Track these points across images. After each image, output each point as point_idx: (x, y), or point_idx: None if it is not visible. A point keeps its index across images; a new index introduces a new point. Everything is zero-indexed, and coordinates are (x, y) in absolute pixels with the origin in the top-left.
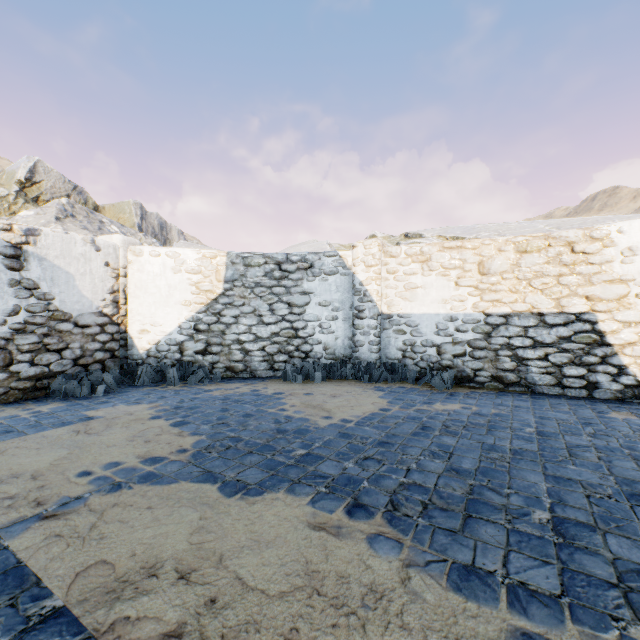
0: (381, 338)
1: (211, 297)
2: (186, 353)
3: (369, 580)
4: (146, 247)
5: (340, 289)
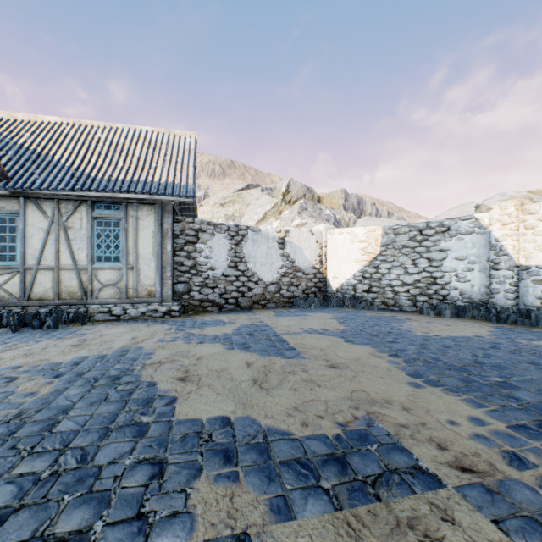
0: (518, 287)
1: (372, 256)
2: (357, 291)
3: (376, 364)
4: (336, 229)
5: (476, 245)
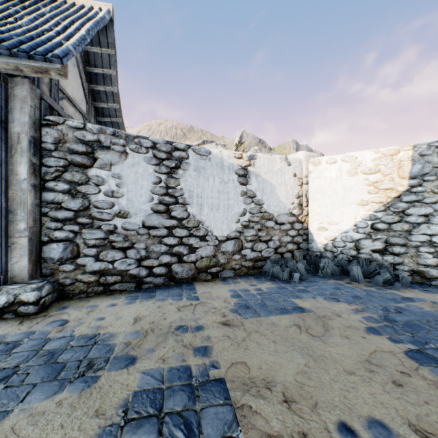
0: None
1: (391, 195)
2: (362, 250)
3: None
4: (323, 157)
5: None
